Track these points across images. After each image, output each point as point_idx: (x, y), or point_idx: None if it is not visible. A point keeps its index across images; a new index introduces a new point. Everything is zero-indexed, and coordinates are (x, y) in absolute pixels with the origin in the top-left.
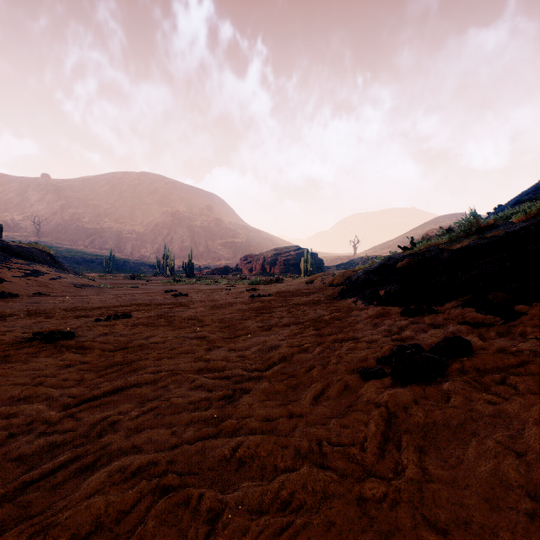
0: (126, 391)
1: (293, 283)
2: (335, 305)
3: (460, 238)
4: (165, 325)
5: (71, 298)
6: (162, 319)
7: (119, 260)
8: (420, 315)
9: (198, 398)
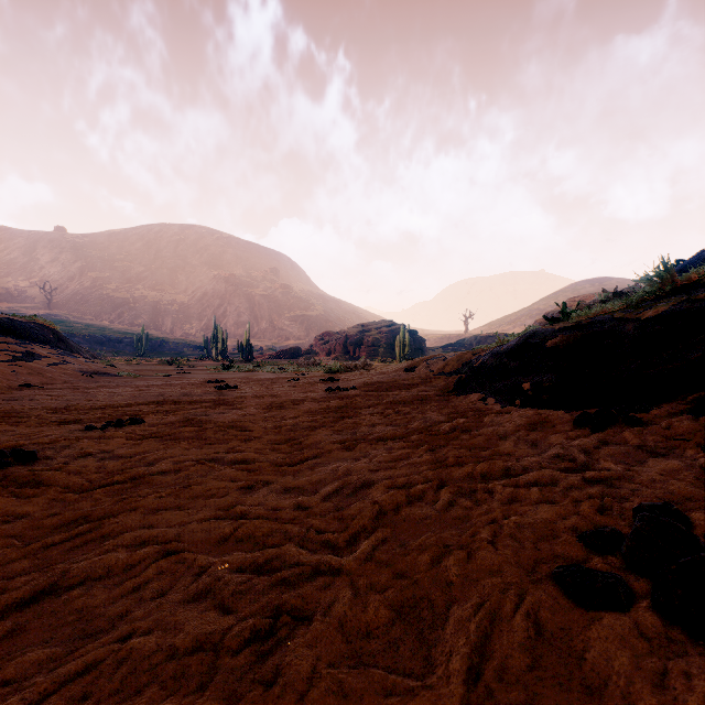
0: (55, 603)
1: (386, 370)
2: (453, 405)
3: (645, 302)
4: (191, 437)
5: (71, 392)
6: (187, 427)
7: (155, 339)
8: (611, 427)
9: (192, 641)
